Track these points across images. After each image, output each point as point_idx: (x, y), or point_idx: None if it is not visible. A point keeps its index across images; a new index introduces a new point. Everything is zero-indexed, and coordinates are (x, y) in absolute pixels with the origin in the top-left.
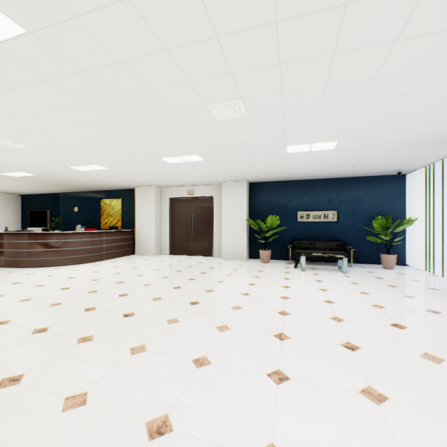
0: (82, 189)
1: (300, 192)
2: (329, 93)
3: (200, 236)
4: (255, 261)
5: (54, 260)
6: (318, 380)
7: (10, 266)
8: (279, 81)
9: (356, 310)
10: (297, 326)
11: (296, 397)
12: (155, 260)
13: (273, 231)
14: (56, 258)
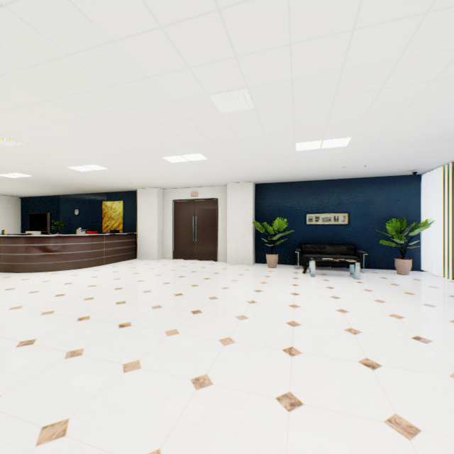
0: (82, 191)
1: (309, 193)
2: (345, 80)
3: (204, 240)
4: (261, 266)
5: (51, 264)
6: (335, 406)
7: (6, 271)
8: (289, 65)
9: (373, 320)
10: (309, 339)
11: (311, 428)
12: (157, 265)
13: (280, 234)
14: (54, 263)
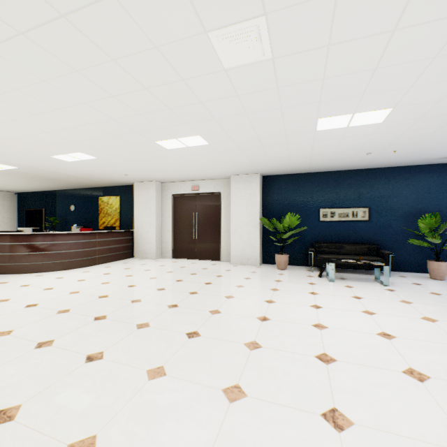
0: (77, 186)
1: (323, 186)
2: None
3: (205, 237)
4: (269, 267)
5: (37, 265)
6: None
7: None
8: None
9: (436, 354)
10: (357, 391)
11: None
12: (154, 265)
13: (292, 232)
14: (39, 263)
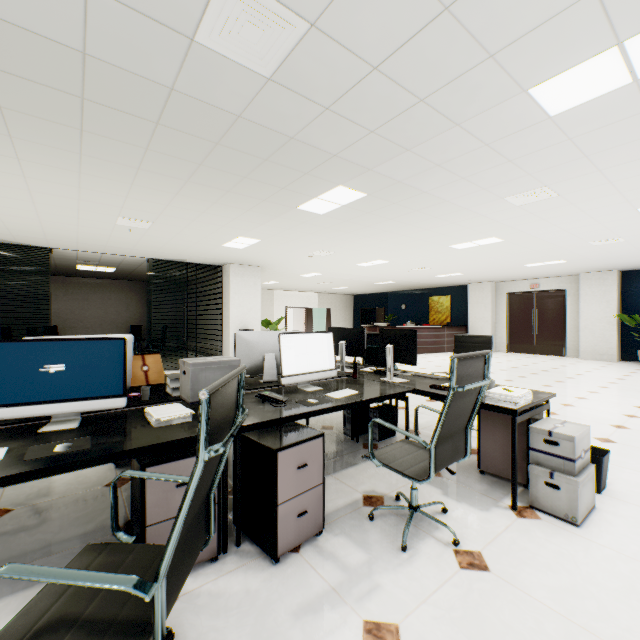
0: (411, 288)
1: None
2: None
3: (546, 333)
4: (629, 363)
5: None
6: None
7: None
8: None
9: None
10: None
11: None
12: (497, 355)
13: None
14: None
